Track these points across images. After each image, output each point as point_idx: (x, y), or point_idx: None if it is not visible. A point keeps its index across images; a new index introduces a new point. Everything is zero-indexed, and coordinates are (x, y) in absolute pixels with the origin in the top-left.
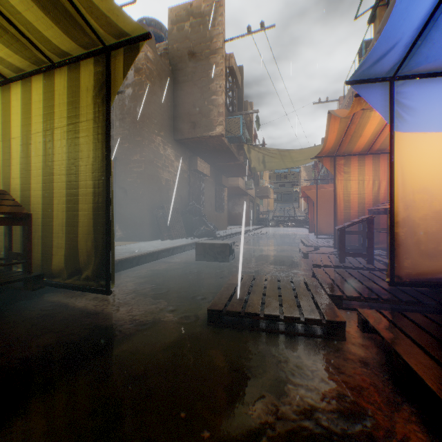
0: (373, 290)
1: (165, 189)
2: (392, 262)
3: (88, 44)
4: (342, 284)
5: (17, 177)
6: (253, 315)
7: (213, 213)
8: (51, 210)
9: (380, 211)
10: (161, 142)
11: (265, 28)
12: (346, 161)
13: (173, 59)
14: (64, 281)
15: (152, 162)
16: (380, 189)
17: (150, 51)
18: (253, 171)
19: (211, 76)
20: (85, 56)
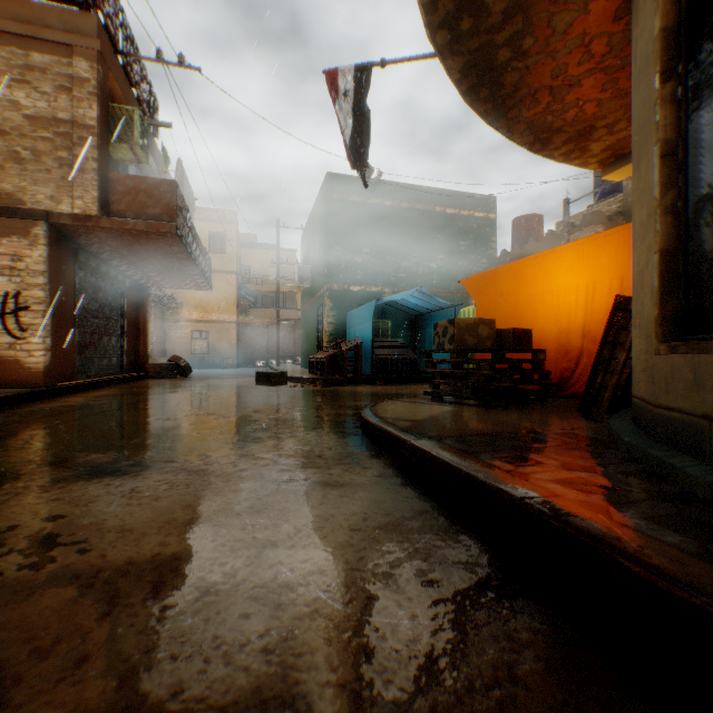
0: None
1: None
2: None
3: None
4: None
5: None
6: None
7: None
8: None
9: None
10: None
11: None
12: None
13: (626, 211)
14: None
15: None
16: None
17: (599, 226)
18: None
19: None
20: None
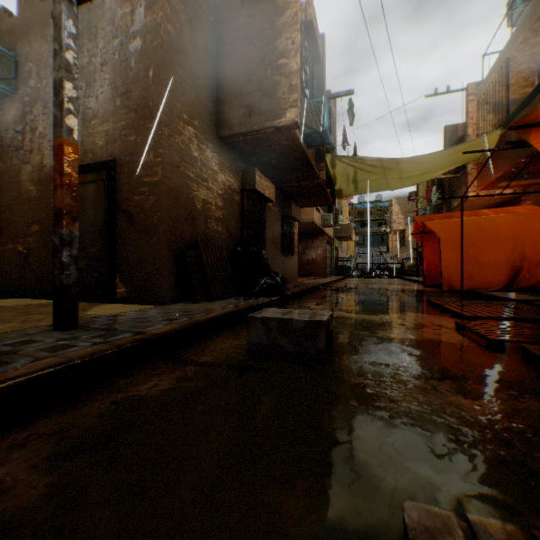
0: None
1: (201, 216)
2: None
3: None
4: None
5: None
6: None
7: (279, 258)
8: None
9: None
10: (195, 137)
11: None
12: None
13: (215, 8)
14: None
15: (177, 168)
16: None
17: None
18: (338, 196)
19: (278, 27)
20: None
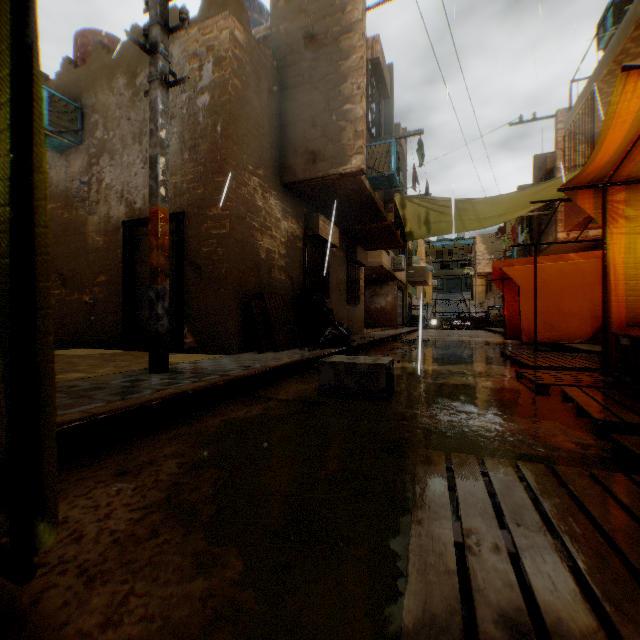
0: None
1: (265, 266)
2: None
3: None
4: None
5: None
6: None
7: (344, 307)
8: None
9: None
10: (259, 187)
11: None
12: (629, 195)
13: (278, 50)
14: None
15: (243, 219)
16: None
17: (239, 29)
18: (409, 238)
19: (343, 71)
20: None
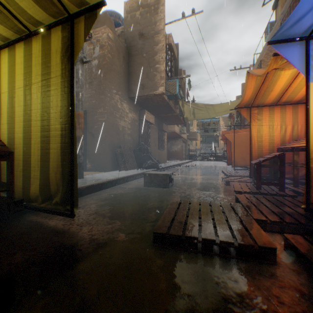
0: (291, 215)
1: (122, 133)
2: (308, 191)
3: (55, 13)
4: (264, 209)
5: (5, 123)
6: (192, 238)
7: (157, 151)
8: (29, 148)
9: (288, 149)
10: (119, 99)
11: (195, 13)
12: (259, 111)
13: (127, 39)
14: (39, 205)
15: (112, 114)
16: (286, 132)
17: (110, 32)
18: (186, 120)
19: (155, 50)
20: (55, 24)
